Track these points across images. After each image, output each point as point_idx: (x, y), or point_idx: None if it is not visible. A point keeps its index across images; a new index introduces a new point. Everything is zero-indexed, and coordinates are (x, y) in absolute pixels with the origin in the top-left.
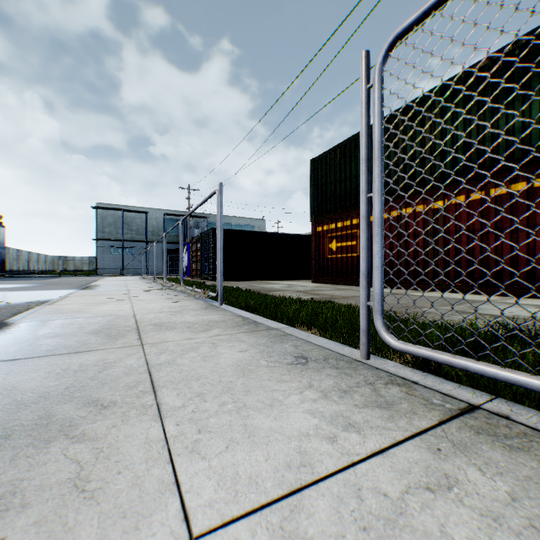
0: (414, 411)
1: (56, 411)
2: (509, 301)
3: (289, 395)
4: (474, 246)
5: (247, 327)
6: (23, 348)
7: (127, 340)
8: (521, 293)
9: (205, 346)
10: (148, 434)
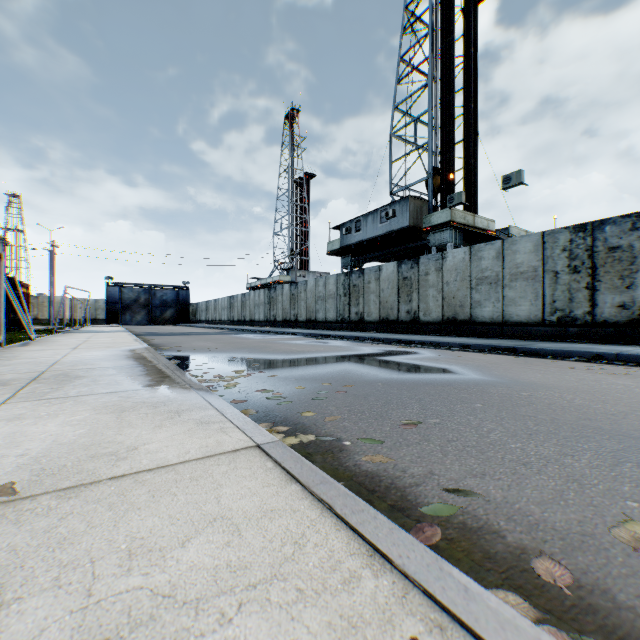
0: None
1: (91, 360)
2: None
3: (10, 362)
4: None
5: None
6: (129, 369)
7: (55, 373)
8: None
9: (2, 371)
10: (66, 359)
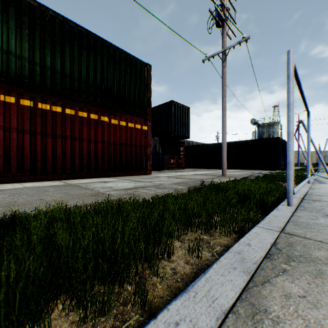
0: (326, 203)
1: None
2: (76, 182)
3: None
4: (26, 143)
5: (319, 251)
6: None
7: None
8: (60, 177)
9: None
10: None
